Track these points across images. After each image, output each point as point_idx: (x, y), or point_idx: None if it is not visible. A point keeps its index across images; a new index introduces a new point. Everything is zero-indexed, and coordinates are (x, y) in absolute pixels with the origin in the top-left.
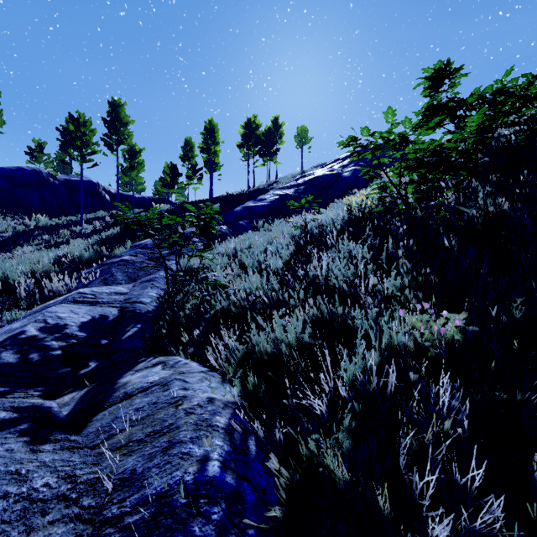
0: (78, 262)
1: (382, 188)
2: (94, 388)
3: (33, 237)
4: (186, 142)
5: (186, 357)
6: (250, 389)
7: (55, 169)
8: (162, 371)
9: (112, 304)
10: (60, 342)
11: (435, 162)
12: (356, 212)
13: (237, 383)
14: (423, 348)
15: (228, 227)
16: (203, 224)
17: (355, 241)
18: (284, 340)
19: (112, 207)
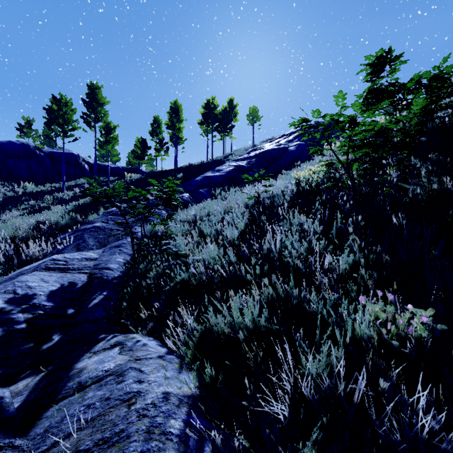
0: (55, 228)
1: (329, 165)
2: (49, 374)
3: (21, 202)
4: (155, 119)
5: (146, 331)
6: (207, 380)
7: (42, 143)
8: (118, 355)
9: (82, 270)
10: (26, 314)
11: (381, 142)
12: (304, 186)
13: (194, 375)
14: (388, 344)
15: (190, 195)
16: (165, 197)
17: (303, 212)
18: (241, 321)
19: (90, 175)
